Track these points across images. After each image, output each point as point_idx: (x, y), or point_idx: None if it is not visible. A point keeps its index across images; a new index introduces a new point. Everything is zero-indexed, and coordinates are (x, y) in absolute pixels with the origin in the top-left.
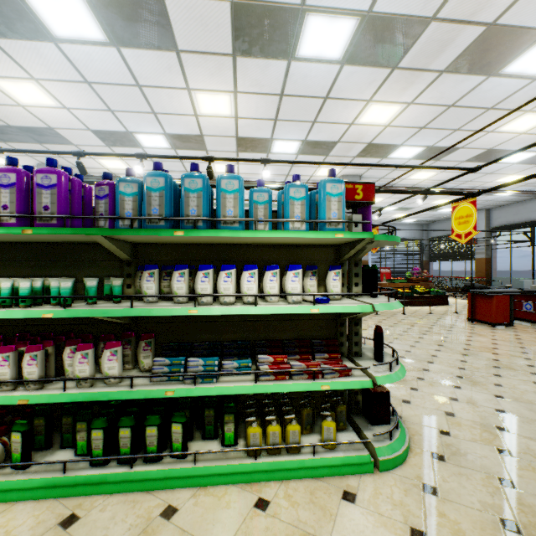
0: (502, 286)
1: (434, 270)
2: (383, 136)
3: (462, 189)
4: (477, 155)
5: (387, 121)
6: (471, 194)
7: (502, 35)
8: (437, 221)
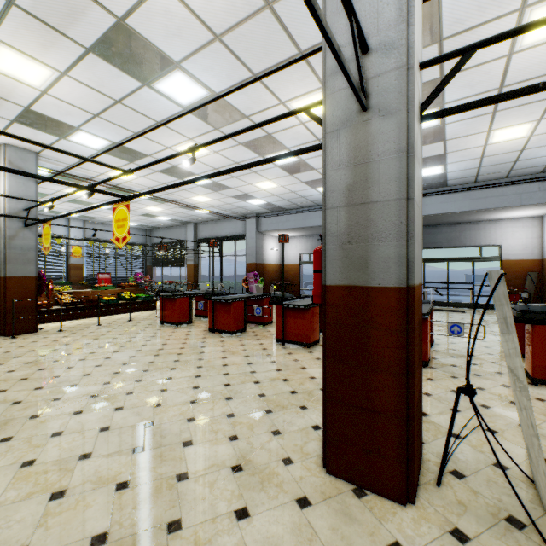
0: (205, 288)
1: (163, 275)
2: (46, 106)
3: (167, 200)
4: (168, 168)
5: (40, 84)
6: (124, 197)
7: (138, 42)
8: (160, 228)
